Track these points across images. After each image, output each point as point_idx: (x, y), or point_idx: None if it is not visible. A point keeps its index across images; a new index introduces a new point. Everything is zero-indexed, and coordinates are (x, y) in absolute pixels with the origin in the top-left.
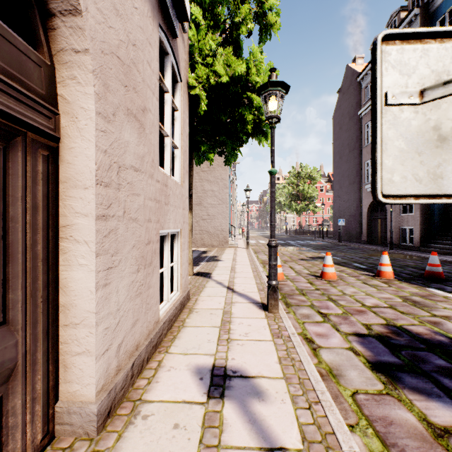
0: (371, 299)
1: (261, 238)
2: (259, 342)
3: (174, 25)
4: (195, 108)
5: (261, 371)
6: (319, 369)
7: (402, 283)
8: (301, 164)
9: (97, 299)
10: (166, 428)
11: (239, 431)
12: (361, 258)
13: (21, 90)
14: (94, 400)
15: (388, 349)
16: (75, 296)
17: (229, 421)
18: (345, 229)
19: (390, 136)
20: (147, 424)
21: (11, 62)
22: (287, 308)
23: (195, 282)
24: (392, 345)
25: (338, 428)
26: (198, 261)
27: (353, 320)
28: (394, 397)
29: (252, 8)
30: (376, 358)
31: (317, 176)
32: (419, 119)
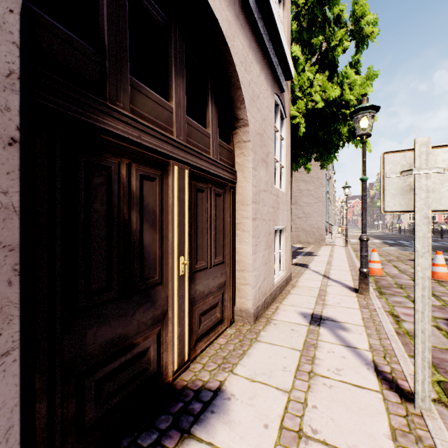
0: None
1: None
2: (348, 308)
3: (282, 86)
4: (295, 132)
5: (347, 321)
6: (397, 330)
7: None
8: None
9: (252, 259)
10: (287, 329)
11: (329, 337)
12: None
13: (228, 167)
14: (252, 307)
15: None
16: (242, 257)
17: (323, 334)
18: None
19: (388, 189)
20: (276, 326)
21: (225, 156)
22: (379, 295)
23: (294, 270)
24: None
25: (397, 348)
26: (295, 255)
27: None
28: None
29: (347, 27)
30: None
31: None
32: (401, 181)
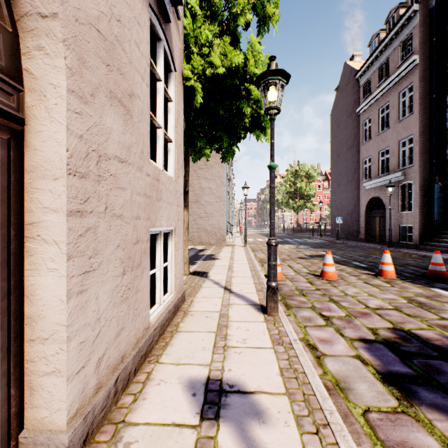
0: (374, 300)
1: (259, 236)
2: (258, 350)
3: (166, 7)
4: (190, 100)
5: (261, 385)
6: (325, 381)
7: (405, 283)
8: (298, 163)
9: (70, 309)
10: None
11: None
12: (361, 257)
13: None
14: (66, 428)
15: (398, 358)
16: (43, 306)
17: None
18: (343, 227)
19: None
20: None
21: None
22: (287, 310)
23: (191, 282)
24: (402, 352)
25: None
26: (195, 260)
27: (357, 323)
28: (411, 417)
29: None
30: (386, 368)
31: (314, 175)
32: None
